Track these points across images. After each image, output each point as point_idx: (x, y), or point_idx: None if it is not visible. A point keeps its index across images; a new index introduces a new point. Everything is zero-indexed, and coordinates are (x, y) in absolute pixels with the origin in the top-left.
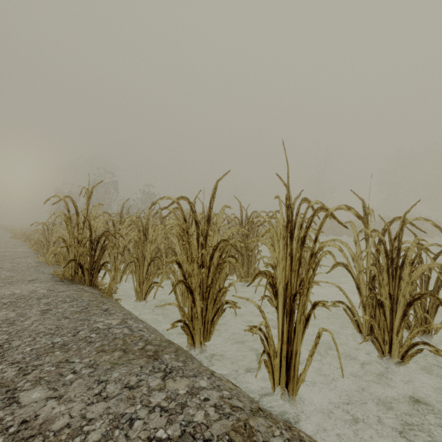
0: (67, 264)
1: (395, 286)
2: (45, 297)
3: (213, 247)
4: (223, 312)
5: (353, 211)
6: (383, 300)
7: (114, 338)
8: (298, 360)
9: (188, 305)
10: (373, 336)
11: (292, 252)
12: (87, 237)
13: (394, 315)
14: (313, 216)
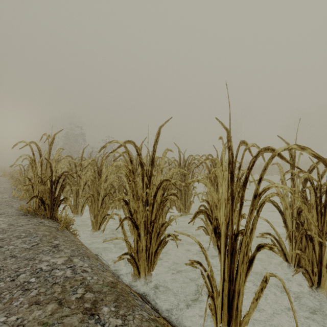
0: (30, 200)
1: (324, 223)
2: (3, 232)
3: (156, 186)
4: (165, 244)
5: (309, 151)
6: (315, 236)
7: (53, 283)
8: (240, 301)
9: (134, 239)
10: (304, 269)
11: (233, 192)
12: (47, 177)
13: (323, 249)
14: (257, 157)
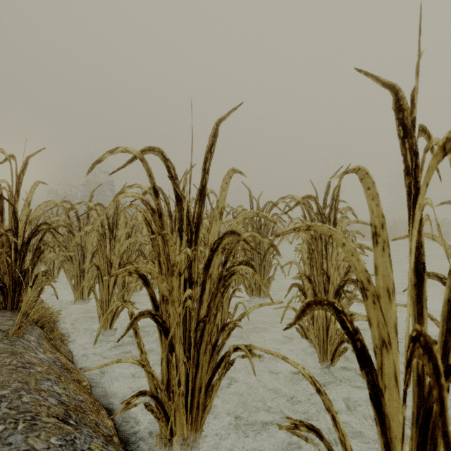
0: None
1: None
2: None
3: (210, 245)
4: (229, 367)
5: None
6: None
7: None
8: None
9: (162, 358)
10: None
11: (422, 251)
12: (0, 231)
13: None
14: None
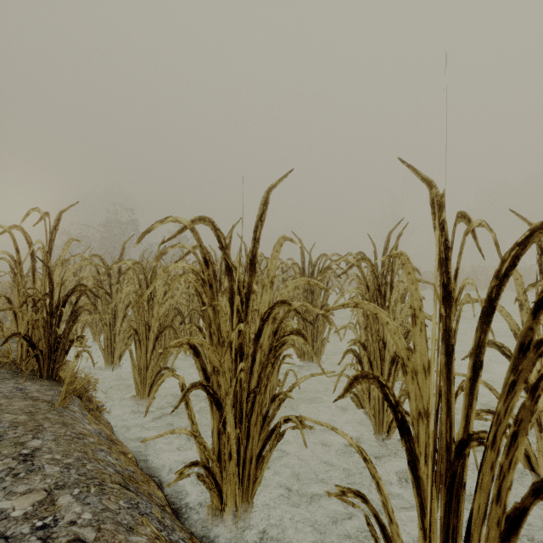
0: (4, 342)
1: None
2: None
3: (260, 315)
4: (280, 438)
5: None
6: None
7: None
8: None
9: (213, 429)
10: None
11: (451, 335)
12: (38, 296)
13: None
14: (525, 245)
